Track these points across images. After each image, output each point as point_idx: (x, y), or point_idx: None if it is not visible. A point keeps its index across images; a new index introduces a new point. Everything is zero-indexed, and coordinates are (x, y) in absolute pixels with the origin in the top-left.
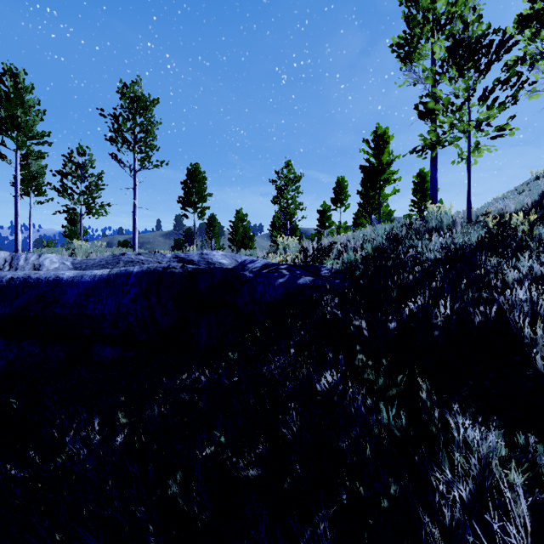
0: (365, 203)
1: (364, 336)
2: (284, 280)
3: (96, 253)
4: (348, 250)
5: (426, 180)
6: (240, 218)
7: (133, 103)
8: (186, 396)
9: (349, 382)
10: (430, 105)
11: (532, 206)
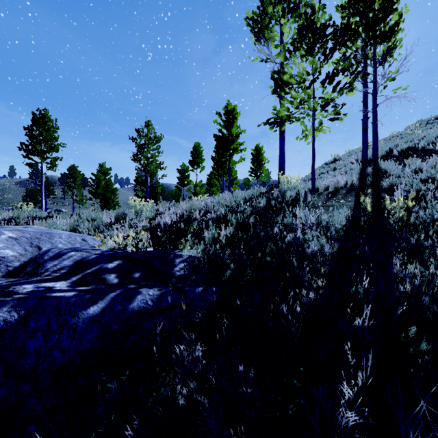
0: (218, 167)
1: None
2: (100, 307)
3: None
4: (210, 225)
5: (261, 153)
6: (104, 171)
7: None
8: None
9: None
10: (285, 78)
11: (359, 183)
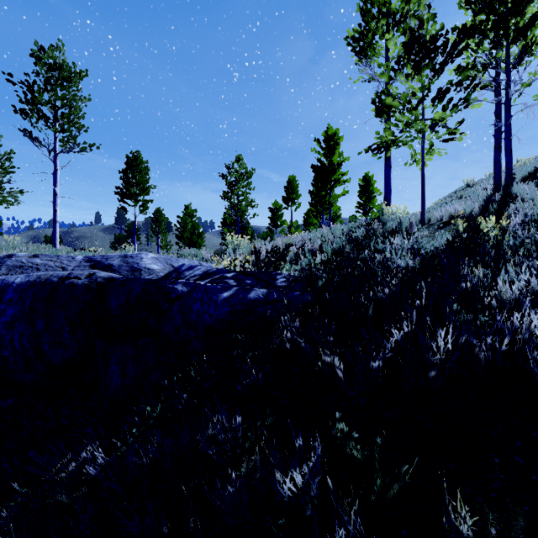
0: (317, 203)
1: (337, 376)
2: (230, 294)
3: (0, 251)
4: (306, 253)
5: (370, 184)
6: (189, 213)
7: (52, 71)
8: (65, 498)
9: (329, 479)
10: (388, 101)
11: (480, 211)
